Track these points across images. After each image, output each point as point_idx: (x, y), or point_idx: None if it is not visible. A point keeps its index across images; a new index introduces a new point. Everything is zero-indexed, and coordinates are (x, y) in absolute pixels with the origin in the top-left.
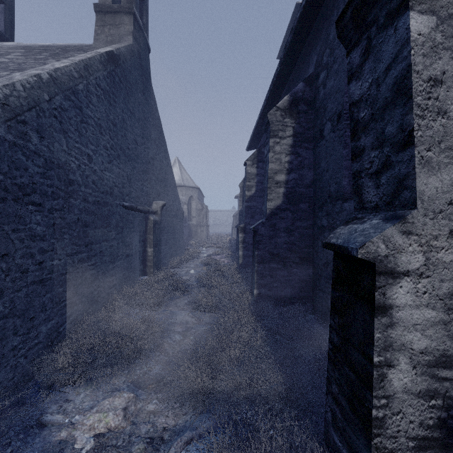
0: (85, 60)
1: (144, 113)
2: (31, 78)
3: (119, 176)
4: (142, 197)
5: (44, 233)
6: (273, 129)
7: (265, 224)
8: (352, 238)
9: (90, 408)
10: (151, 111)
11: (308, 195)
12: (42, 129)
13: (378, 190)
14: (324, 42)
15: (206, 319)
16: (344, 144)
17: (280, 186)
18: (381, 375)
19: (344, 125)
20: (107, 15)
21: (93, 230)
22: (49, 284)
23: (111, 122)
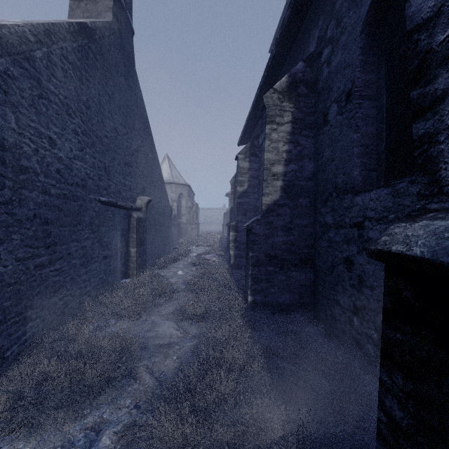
0: (47, 24)
1: (127, 100)
2: None
3: (95, 167)
4: (124, 192)
5: None
6: (270, 114)
7: (261, 221)
8: None
9: None
10: (134, 99)
11: (308, 188)
12: None
13: None
14: (328, 13)
15: (193, 331)
16: (355, 127)
17: (277, 179)
18: None
19: (355, 105)
20: None
21: (58, 228)
22: None
23: (83, 103)
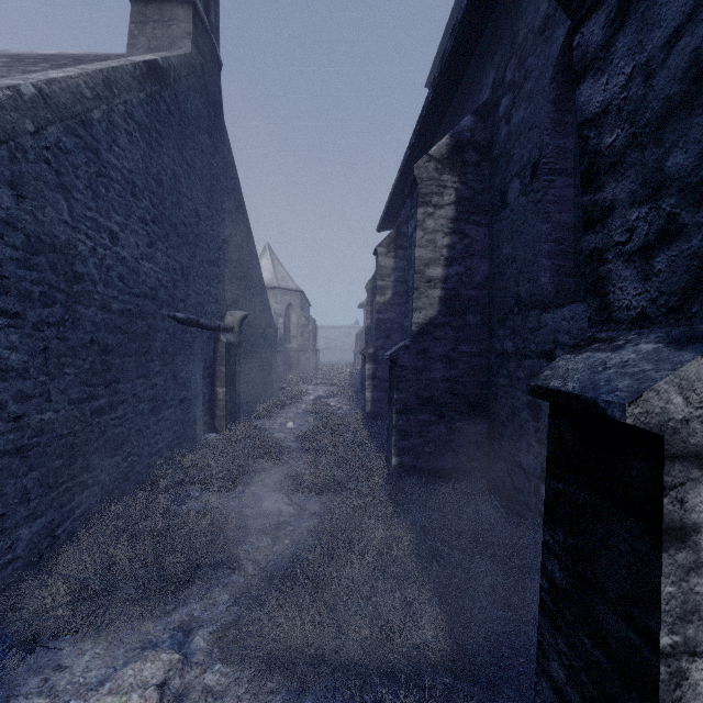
0: (107, 71)
1: (212, 168)
2: (0, 92)
3: (168, 269)
4: (208, 304)
5: (25, 366)
6: (423, 192)
7: (410, 348)
8: (601, 380)
9: (99, 682)
10: (223, 165)
11: (480, 300)
12: (22, 181)
13: (647, 283)
14: (508, 46)
15: (312, 507)
16: (543, 214)
17: (435, 286)
18: (677, 674)
19: (543, 183)
20: (150, 5)
21: (121, 359)
22: (35, 454)
23: (153, 178)
